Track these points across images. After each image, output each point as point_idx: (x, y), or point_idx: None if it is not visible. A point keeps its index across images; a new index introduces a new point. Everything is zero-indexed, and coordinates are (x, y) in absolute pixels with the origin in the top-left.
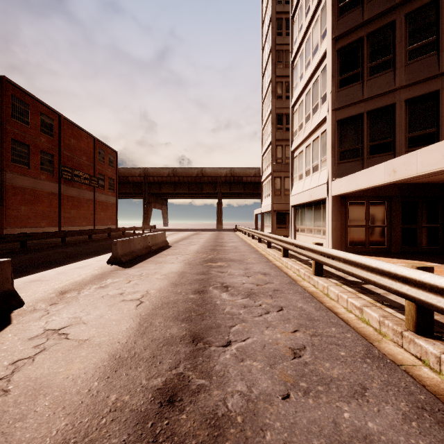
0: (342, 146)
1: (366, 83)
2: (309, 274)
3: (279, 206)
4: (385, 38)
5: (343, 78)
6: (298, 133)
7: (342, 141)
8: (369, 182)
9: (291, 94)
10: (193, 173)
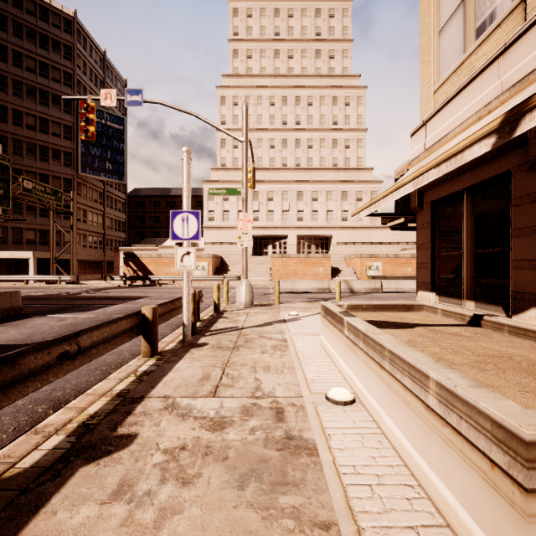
0: None
1: None
2: None
3: None
4: None
5: None
6: None
7: None
8: (2, 256)
9: None
10: None
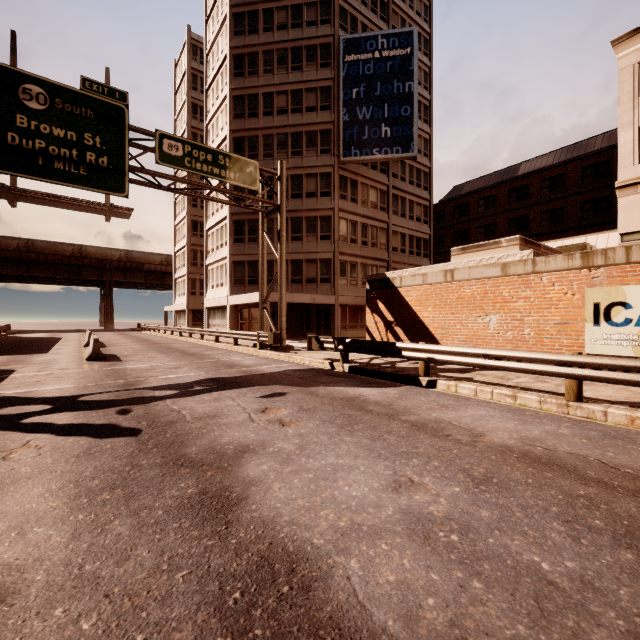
0: (235, 277)
1: (247, 245)
2: (213, 342)
3: (194, 305)
4: (255, 226)
5: (236, 238)
6: (211, 254)
7: (235, 274)
8: (243, 301)
9: (205, 220)
10: (65, 250)
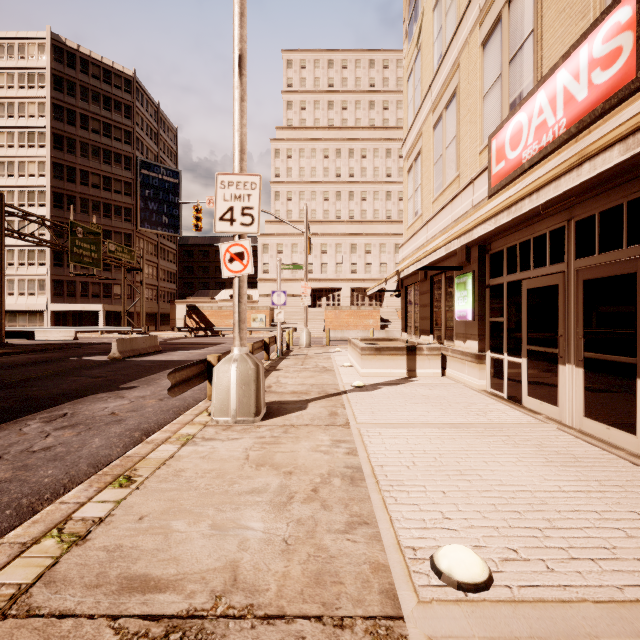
0: (55, 290)
1: (66, 270)
2: None
3: None
4: None
5: (56, 263)
6: (7, 266)
7: (55, 288)
8: (74, 309)
9: None
10: None
